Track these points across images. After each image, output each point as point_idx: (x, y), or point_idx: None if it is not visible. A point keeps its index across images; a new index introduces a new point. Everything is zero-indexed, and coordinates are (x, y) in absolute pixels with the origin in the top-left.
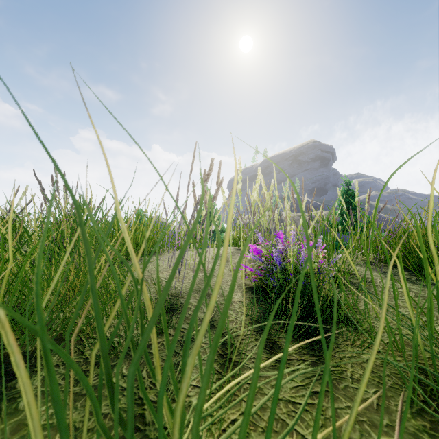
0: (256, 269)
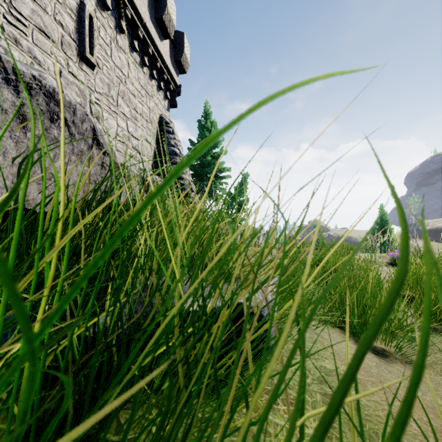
0: (388, 258)
